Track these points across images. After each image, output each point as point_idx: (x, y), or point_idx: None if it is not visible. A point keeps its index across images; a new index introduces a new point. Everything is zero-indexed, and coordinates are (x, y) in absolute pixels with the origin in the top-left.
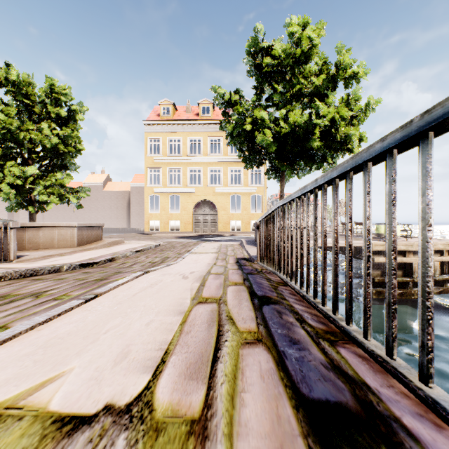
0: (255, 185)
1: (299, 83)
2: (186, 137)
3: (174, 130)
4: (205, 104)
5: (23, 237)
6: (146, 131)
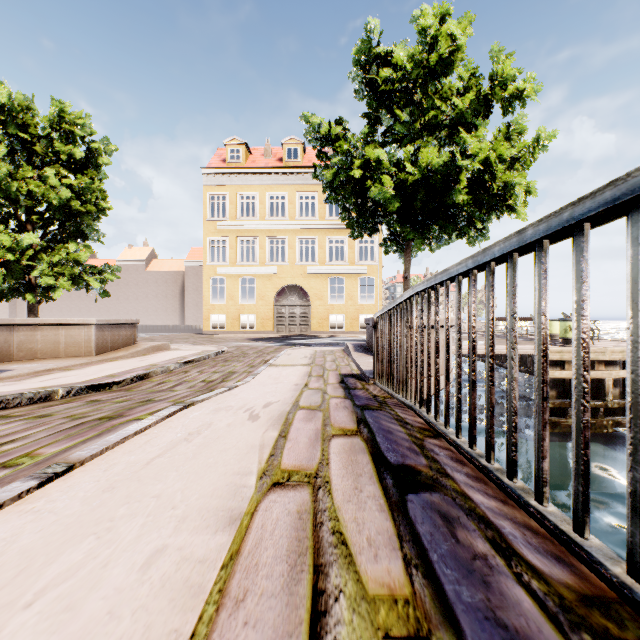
0: (366, 263)
1: (434, 106)
2: (264, 192)
3: (246, 183)
4: (293, 144)
5: (10, 341)
6: (206, 184)
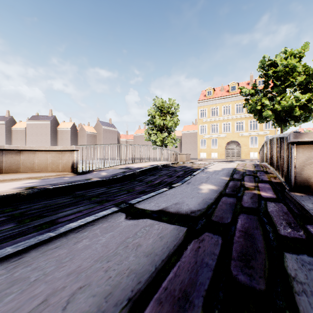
0: (268, 129)
1: (289, 81)
2: (221, 106)
3: (214, 103)
4: (233, 84)
5: None
6: (199, 106)
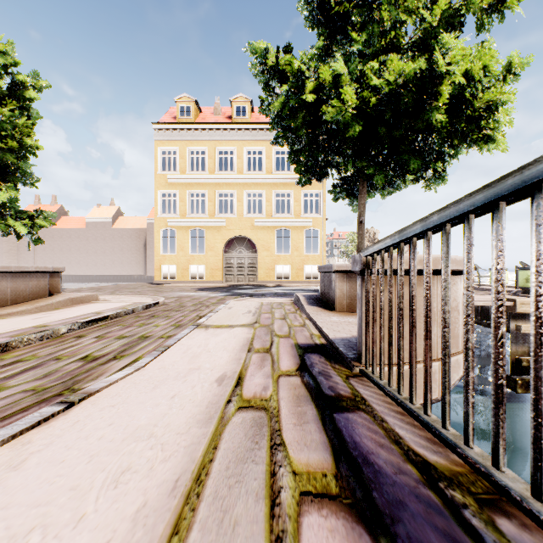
0: (311, 215)
1: (398, 19)
2: (213, 147)
3: (196, 138)
4: (241, 102)
5: None
6: (157, 139)
